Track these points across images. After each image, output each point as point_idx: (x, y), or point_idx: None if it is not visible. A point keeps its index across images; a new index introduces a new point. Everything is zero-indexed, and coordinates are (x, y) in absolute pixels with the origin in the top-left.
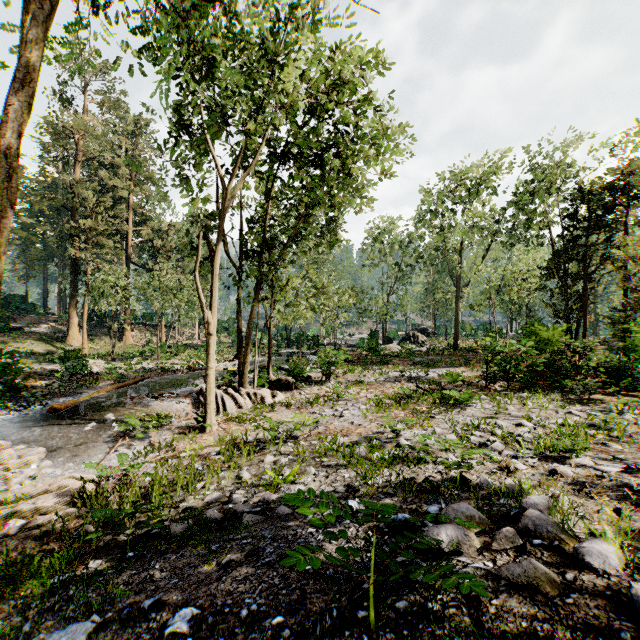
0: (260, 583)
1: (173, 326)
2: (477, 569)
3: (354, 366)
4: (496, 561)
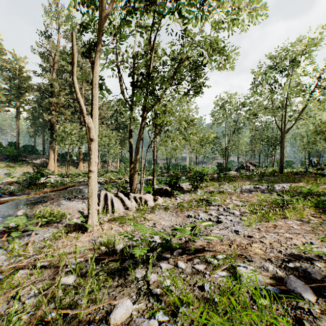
0: None
1: (106, 161)
2: None
3: (212, 182)
4: None
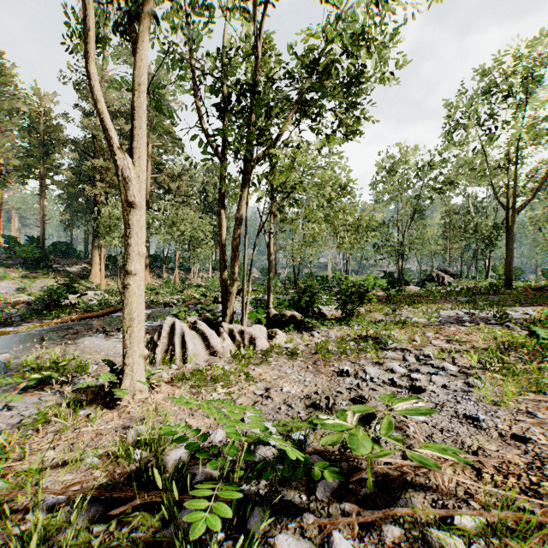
0: None
1: (190, 270)
2: None
3: (378, 304)
4: None
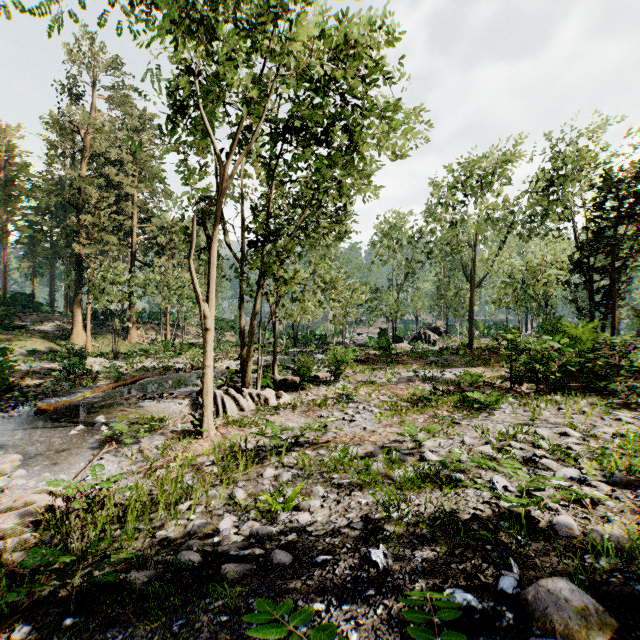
0: None
1: (179, 325)
2: None
3: (364, 366)
4: None
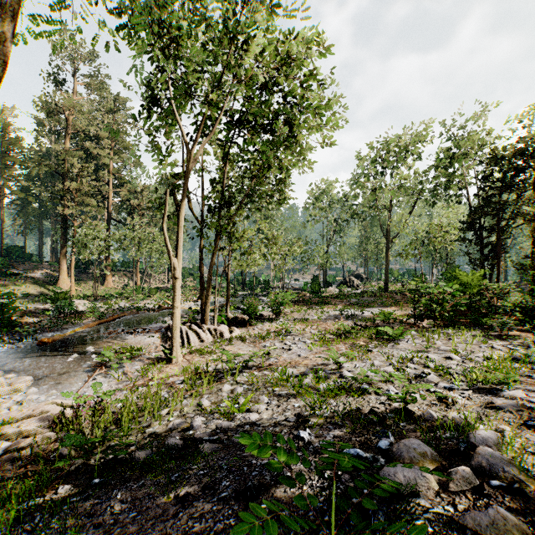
0: (215, 522)
1: (147, 272)
2: (438, 515)
3: (299, 306)
4: (456, 505)
